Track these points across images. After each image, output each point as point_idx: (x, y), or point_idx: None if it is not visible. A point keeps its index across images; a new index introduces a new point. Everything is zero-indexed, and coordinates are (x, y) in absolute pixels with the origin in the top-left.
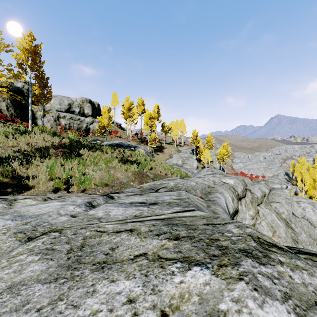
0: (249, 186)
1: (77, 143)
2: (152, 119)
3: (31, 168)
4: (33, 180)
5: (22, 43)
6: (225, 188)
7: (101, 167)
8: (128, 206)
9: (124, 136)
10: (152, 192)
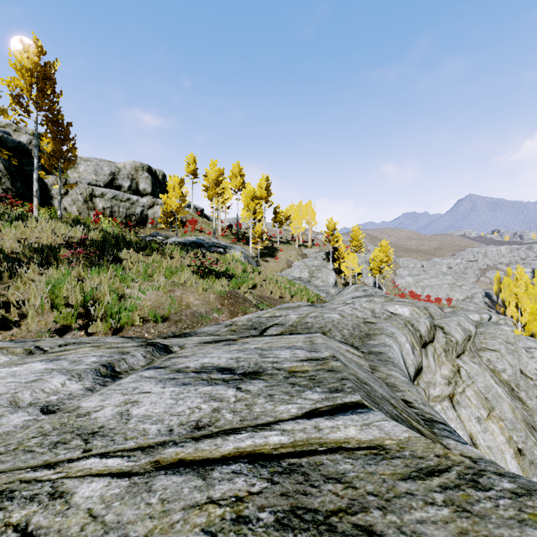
0: (439, 321)
1: (116, 240)
2: (257, 200)
3: (17, 286)
4: (19, 309)
5: (21, 60)
6: (397, 326)
7: (158, 284)
8: (188, 382)
9: (207, 229)
10: (253, 337)
